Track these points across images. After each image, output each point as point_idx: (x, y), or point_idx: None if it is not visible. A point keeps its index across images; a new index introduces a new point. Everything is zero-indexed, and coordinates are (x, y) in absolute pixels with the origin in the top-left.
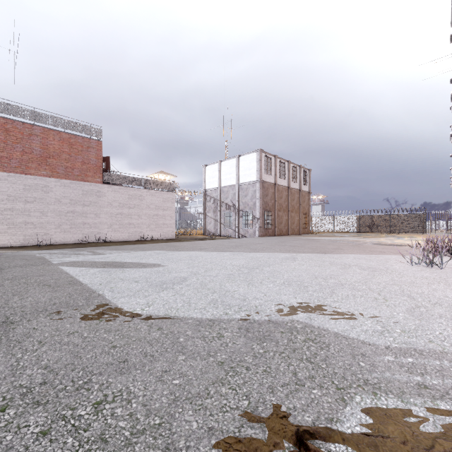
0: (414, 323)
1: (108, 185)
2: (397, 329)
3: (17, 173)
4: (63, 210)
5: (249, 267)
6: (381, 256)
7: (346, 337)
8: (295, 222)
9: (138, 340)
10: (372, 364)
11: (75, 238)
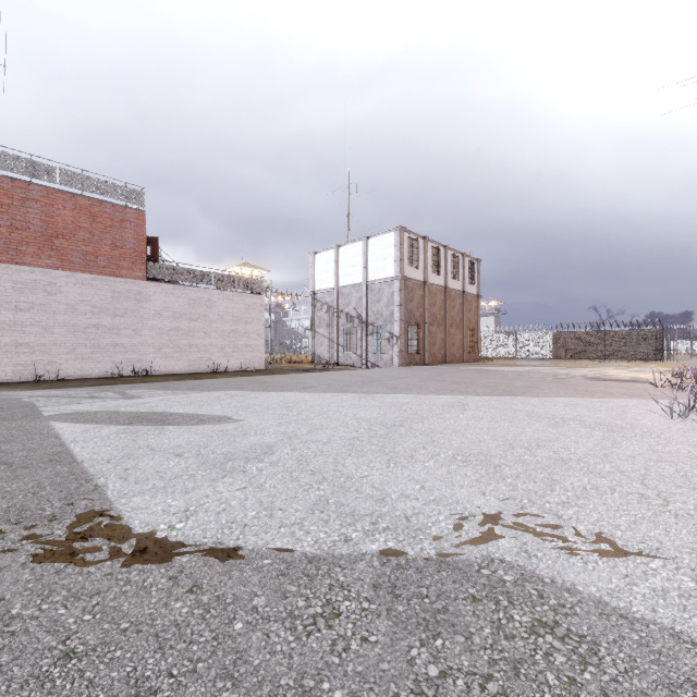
0: None
1: (155, 283)
2: None
3: (2, 262)
4: (79, 323)
5: (387, 423)
6: (610, 400)
7: (626, 615)
8: (456, 342)
9: (133, 627)
10: None
11: (100, 369)
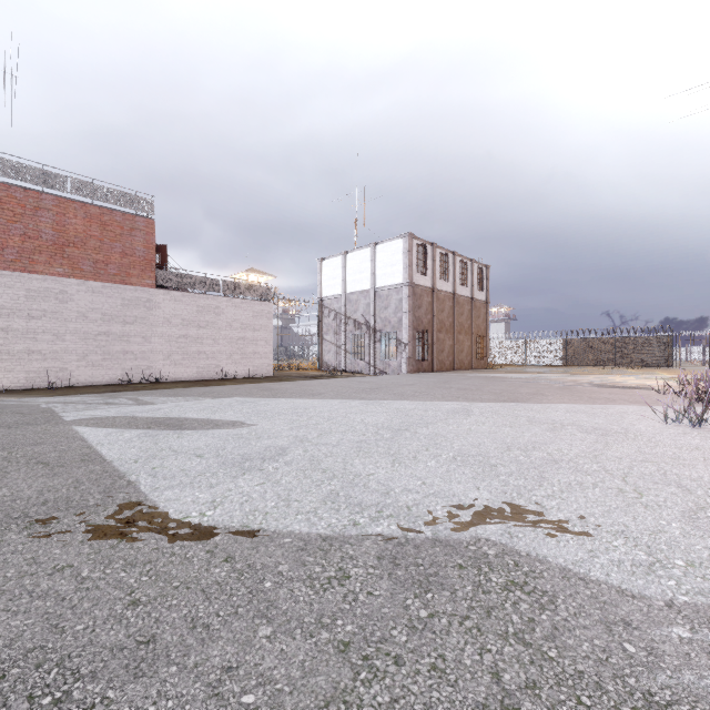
0: (705, 546)
1: (164, 290)
2: (677, 559)
3: (15, 270)
4: (90, 330)
5: (394, 427)
6: (611, 406)
7: (584, 578)
8: (465, 349)
9: (183, 585)
10: (650, 647)
11: (110, 376)
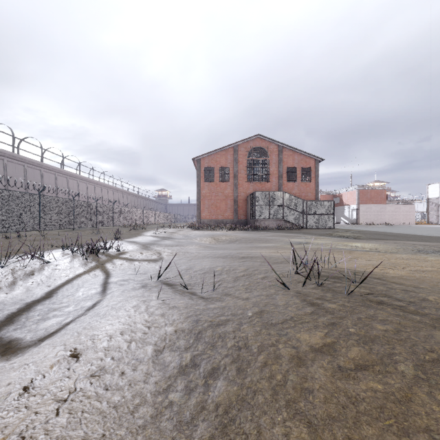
0: None
1: (388, 204)
2: None
3: (364, 204)
4: (375, 214)
5: None
6: None
7: None
8: None
9: None
10: None
11: (378, 223)
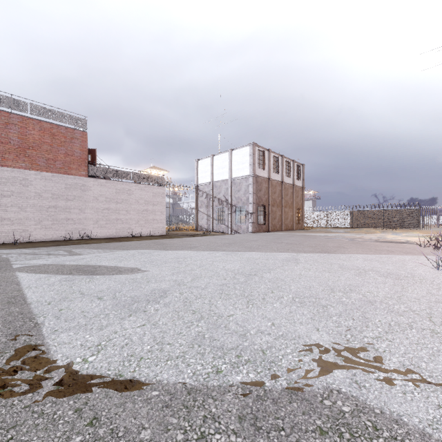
0: None
1: (94, 178)
2: None
3: None
4: (44, 204)
5: (246, 273)
6: (392, 256)
7: None
8: (289, 217)
9: None
10: None
11: (57, 235)
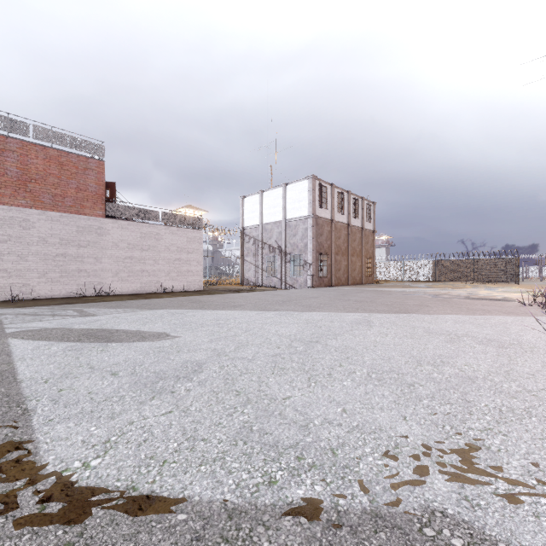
0: None
1: (113, 219)
2: None
3: None
4: (50, 252)
5: (305, 339)
6: (490, 317)
7: None
8: (357, 268)
9: None
10: None
11: (67, 290)
